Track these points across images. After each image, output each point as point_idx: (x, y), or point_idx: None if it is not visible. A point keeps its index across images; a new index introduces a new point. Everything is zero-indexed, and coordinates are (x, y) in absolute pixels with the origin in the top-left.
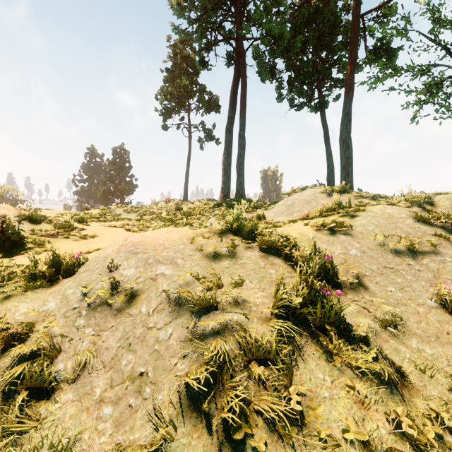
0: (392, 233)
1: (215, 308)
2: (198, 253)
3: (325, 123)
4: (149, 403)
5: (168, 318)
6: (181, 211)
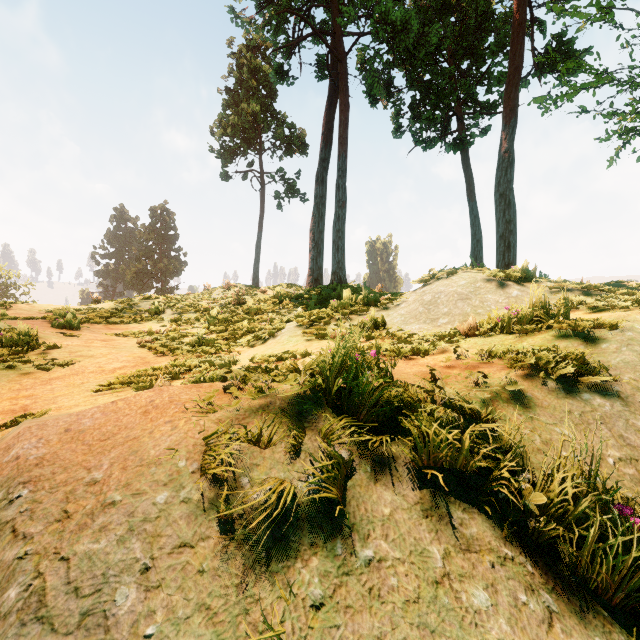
0: None
1: None
2: (213, 528)
3: (469, 169)
4: None
5: None
6: (244, 306)
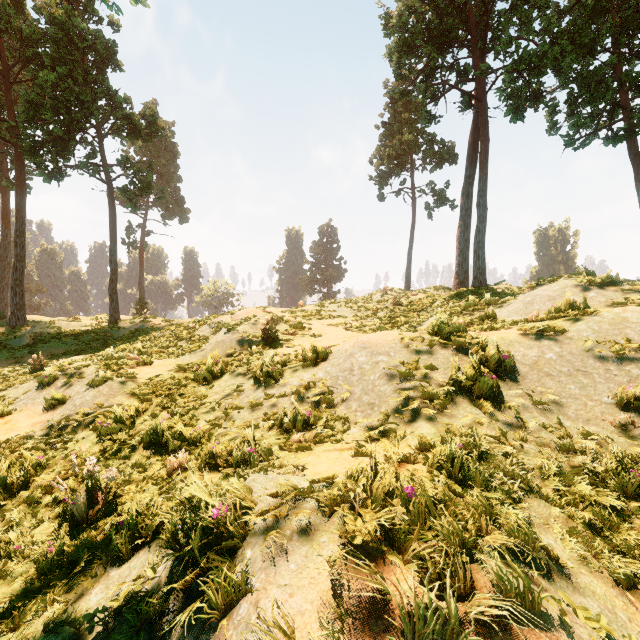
0: (609, 339)
1: (411, 379)
2: (404, 350)
3: (637, 158)
4: (377, 412)
5: (385, 381)
6: (400, 307)
